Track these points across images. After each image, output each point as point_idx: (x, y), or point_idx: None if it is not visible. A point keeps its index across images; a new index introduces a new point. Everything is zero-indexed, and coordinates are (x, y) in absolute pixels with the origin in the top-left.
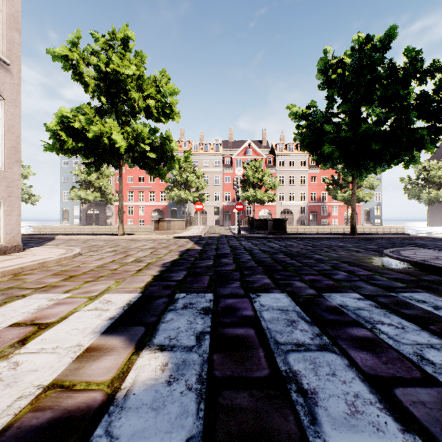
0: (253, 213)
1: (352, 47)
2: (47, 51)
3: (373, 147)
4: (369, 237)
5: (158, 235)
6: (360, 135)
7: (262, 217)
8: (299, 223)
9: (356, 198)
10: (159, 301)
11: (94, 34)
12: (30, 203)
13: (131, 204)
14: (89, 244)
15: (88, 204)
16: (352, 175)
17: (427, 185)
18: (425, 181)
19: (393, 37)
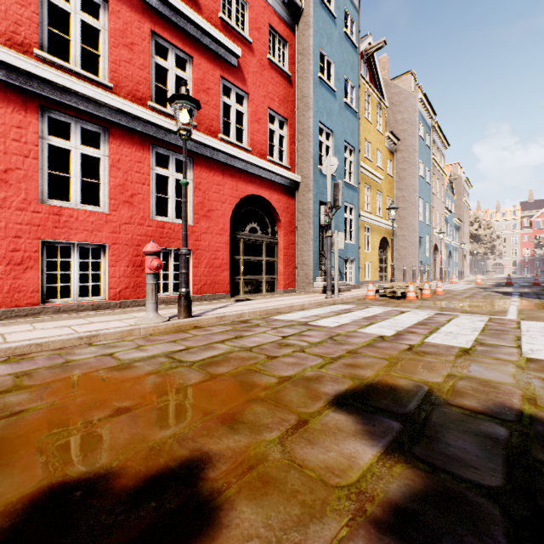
0: None
1: None
2: None
3: None
4: None
5: (487, 277)
6: None
7: None
8: None
9: None
10: None
11: None
12: None
13: None
14: None
15: None
16: None
17: None
18: None
19: None
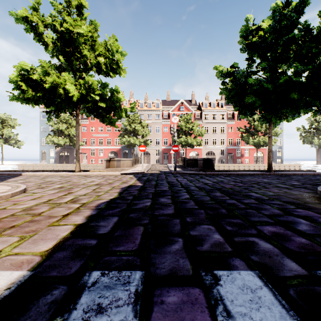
0: (185, 154)
1: (273, 10)
2: (10, 13)
3: (292, 96)
4: (284, 174)
5: (109, 171)
6: (280, 85)
7: (191, 157)
8: (220, 162)
9: (264, 143)
10: (45, 299)
11: (53, 3)
12: (17, 147)
13: (93, 147)
14: (45, 180)
15: (60, 147)
16: (269, 122)
17: (317, 133)
18: (316, 130)
19: (306, 4)
